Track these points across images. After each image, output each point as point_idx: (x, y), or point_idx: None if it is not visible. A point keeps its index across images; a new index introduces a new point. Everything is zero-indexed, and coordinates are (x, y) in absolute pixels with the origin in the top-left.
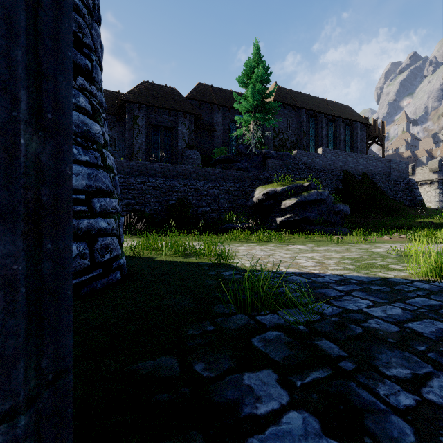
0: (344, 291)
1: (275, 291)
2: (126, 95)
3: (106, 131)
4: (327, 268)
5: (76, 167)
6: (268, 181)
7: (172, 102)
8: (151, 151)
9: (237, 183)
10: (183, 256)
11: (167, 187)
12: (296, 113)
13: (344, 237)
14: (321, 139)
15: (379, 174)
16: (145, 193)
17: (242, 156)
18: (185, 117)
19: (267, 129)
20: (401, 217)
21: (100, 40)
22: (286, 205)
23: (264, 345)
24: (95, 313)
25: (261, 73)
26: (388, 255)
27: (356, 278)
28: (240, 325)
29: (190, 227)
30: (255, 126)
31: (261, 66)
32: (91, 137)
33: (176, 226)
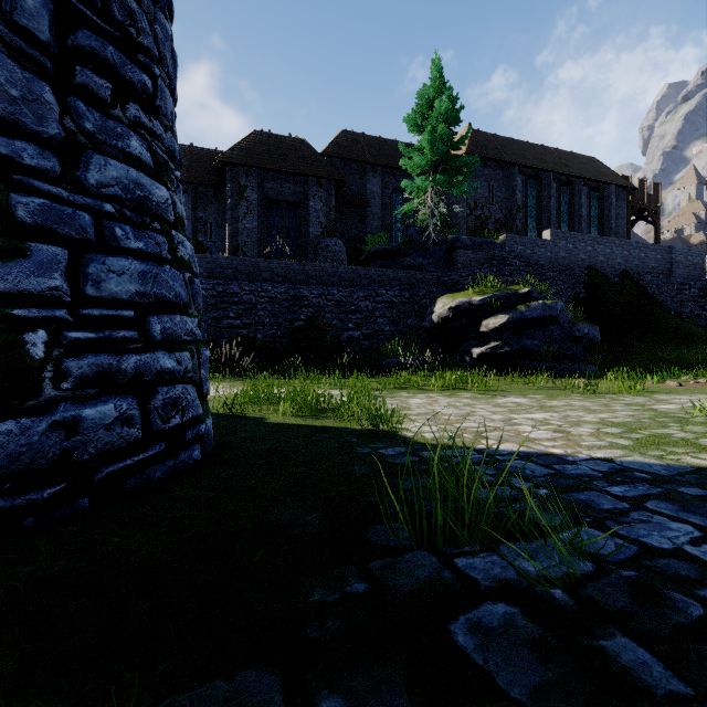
0: (628, 499)
1: (491, 503)
2: (227, 154)
3: (181, 200)
4: (578, 445)
5: (118, 261)
6: (457, 287)
7: (299, 162)
8: (267, 242)
9: (406, 291)
10: (313, 415)
11: (292, 299)
12: (504, 174)
13: (592, 381)
14: (547, 215)
15: (651, 272)
16: (256, 309)
17: (414, 247)
18: (320, 185)
19: (455, 202)
20: (692, 346)
21: (171, 44)
22: (488, 327)
23: (481, 644)
24: (136, 537)
25: (445, 107)
26: (688, 417)
27: (644, 468)
28: (422, 581)
29: (327, 363)
30: (434, 196)
31: (446, 95)
32: (151, 209)
33: (306, 362)
